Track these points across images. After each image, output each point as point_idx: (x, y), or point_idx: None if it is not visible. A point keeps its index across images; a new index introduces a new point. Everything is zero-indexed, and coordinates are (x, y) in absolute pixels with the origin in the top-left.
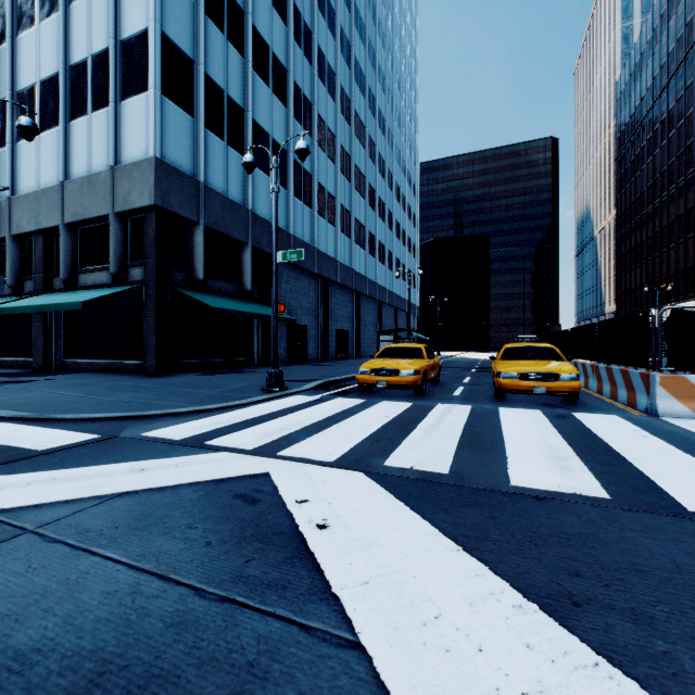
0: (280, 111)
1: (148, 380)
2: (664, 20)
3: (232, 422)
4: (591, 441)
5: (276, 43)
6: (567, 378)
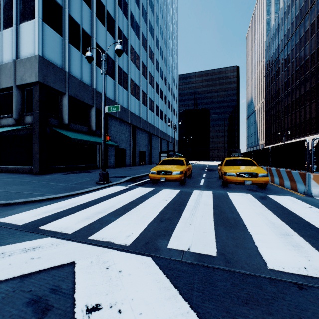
0: (111, 40)
1: (32, 177)
2: (285, 14)
3: (68, 207)
4: (292, 217)
5: (108, 6)
6: (262, 176)
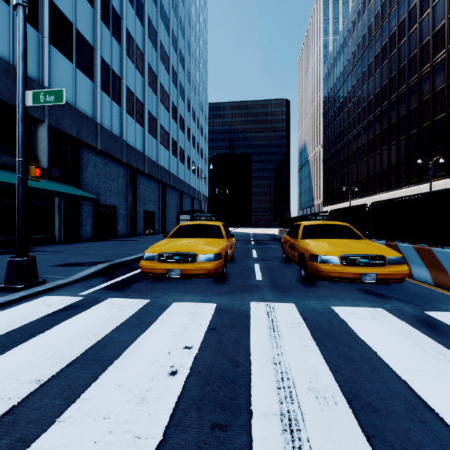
0: (86, 8)
1: None
2: (350, 32)
3: None
4: None
5: None
6: (394, 261)
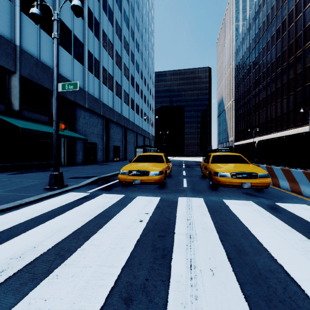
0: (79, 20)
1: None
2: (253, 20)
3: None
4: None
5: None
6: (262, 176)
